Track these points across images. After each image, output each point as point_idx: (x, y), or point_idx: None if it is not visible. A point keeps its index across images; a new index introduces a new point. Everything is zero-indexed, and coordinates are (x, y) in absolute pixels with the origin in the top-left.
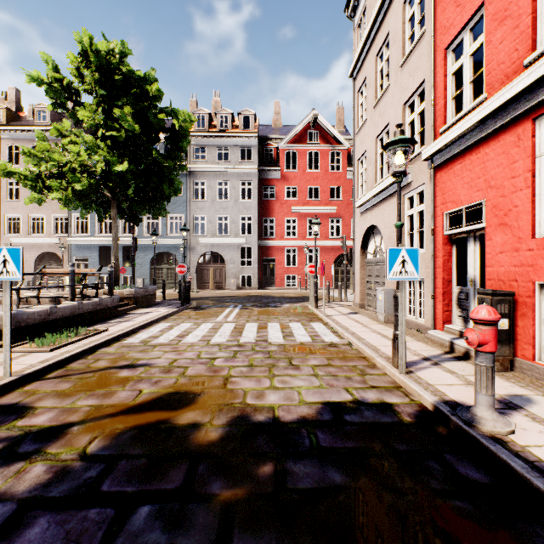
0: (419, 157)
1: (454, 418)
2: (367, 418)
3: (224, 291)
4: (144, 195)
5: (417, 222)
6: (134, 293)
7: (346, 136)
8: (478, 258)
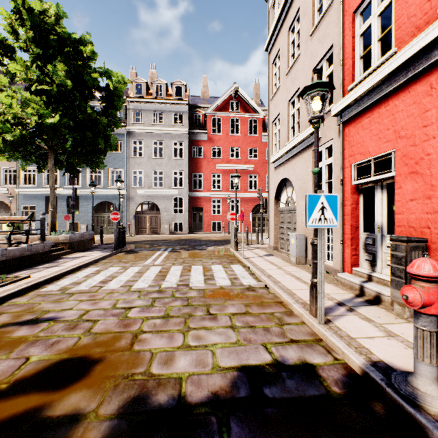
0: (328, 115)
1: (391, 392)
2: (290, 391)
3: (159, 235)
4: (81, 148)
5: (326, 174)
6: (69, 239)
7: (262, 107)
8: (385, 206)
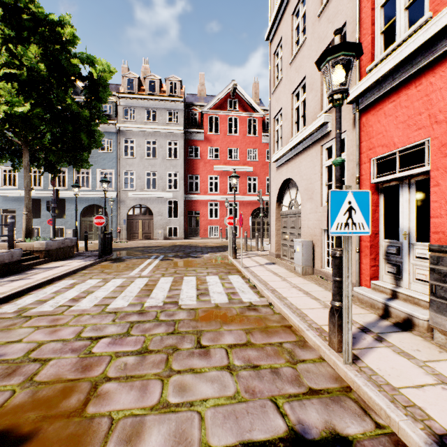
0: None
1: None
2: None
3: (152, 241)
4: (62, 145)
5: None
6: (45, 246)
7: (261, 106)
8: (413, 208)
